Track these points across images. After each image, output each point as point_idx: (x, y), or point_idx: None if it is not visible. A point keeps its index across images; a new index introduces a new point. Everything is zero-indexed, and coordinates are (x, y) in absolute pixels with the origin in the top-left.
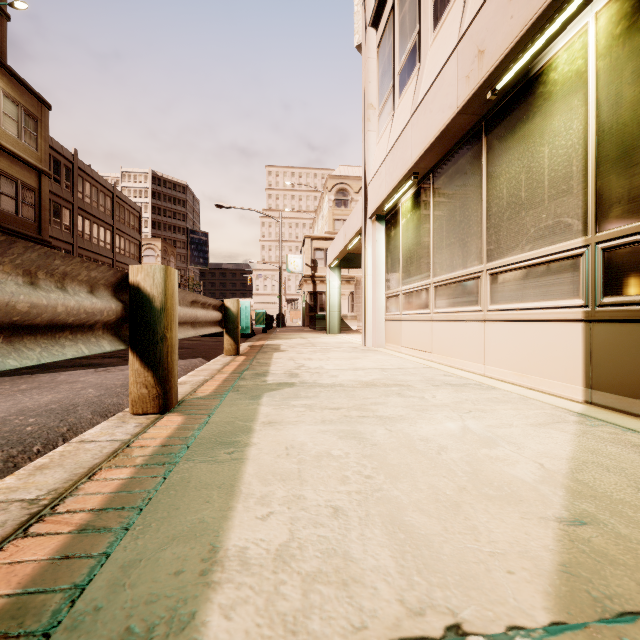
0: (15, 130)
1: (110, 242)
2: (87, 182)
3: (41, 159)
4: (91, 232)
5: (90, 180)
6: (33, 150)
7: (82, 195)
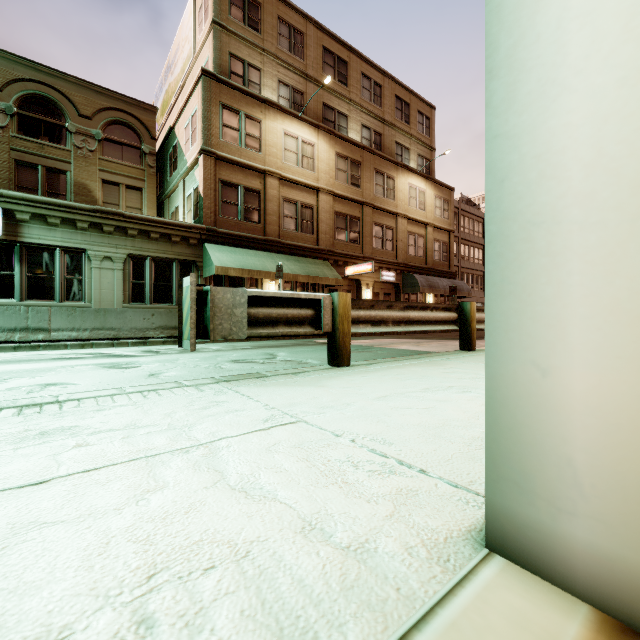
0: (439, 214)
1: (481, 258)
2: (466, 218)
3: (450, 224)
4: (469, 254)
5: (468, 215)
6: (446, 220)
7: (463, 229)
